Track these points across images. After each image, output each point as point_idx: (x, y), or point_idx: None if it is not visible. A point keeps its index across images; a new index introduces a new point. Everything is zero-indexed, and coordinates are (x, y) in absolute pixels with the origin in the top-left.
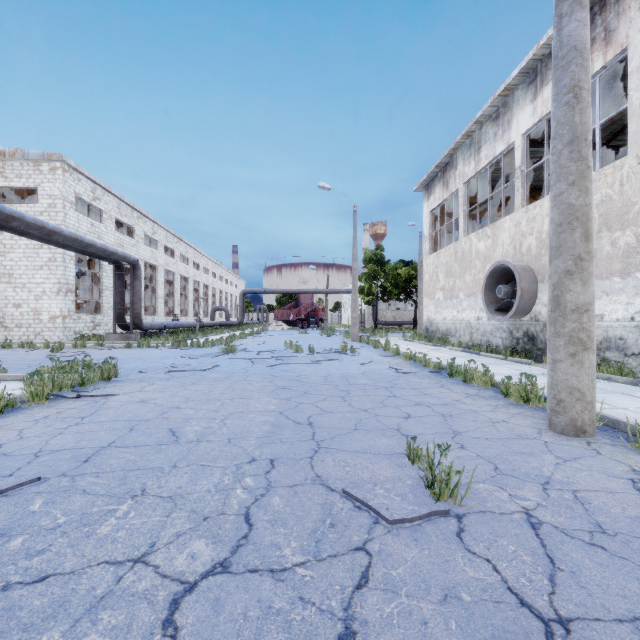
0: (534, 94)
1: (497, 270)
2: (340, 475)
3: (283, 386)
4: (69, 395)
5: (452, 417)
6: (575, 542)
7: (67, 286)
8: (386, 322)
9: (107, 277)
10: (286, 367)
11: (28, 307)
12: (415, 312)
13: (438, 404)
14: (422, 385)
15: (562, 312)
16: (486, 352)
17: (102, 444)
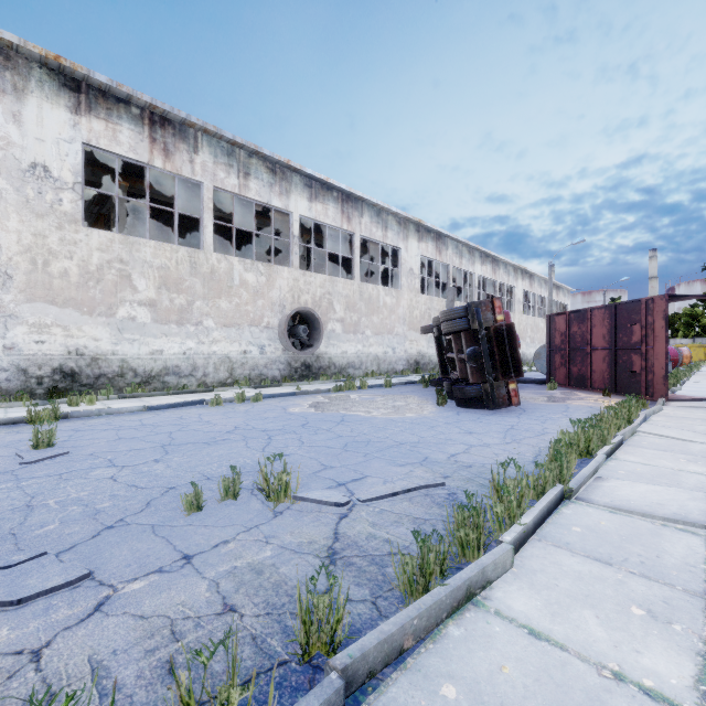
0: None
1: None
2: None
3: None
4: None
5: None
6: (80, 437)
7: None
8: None
9: None
10: None
11: None
12: None
13: None
14: None
15: None
16: None
17: None
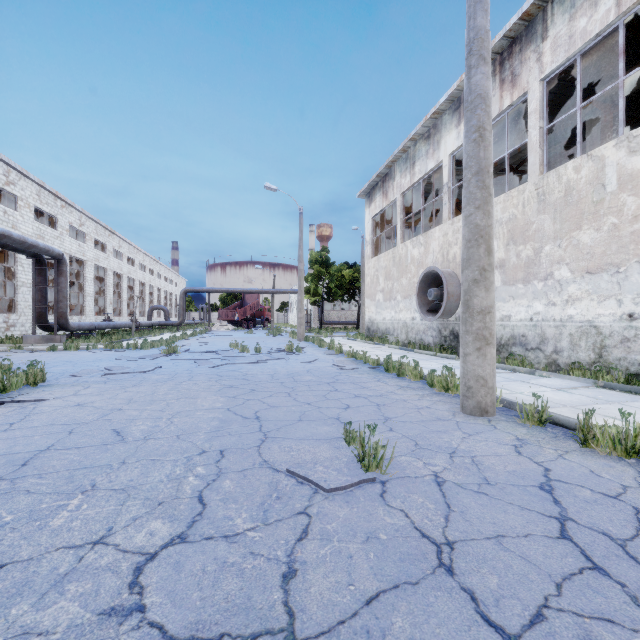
0: (458, 120)
1: (428, 275)
2: (285, 459)
3: (230, 385)
4: None
5: (385, 406)
6: (467, 492)
7: None
8: (331, 322)
9: (24, 272)
10: (232, 367)
11: None
12: (358, 312)
13: (374, 396)
14: (361, 380)
15: (471, 314)
16: (419, 349)
17: (40, 448)
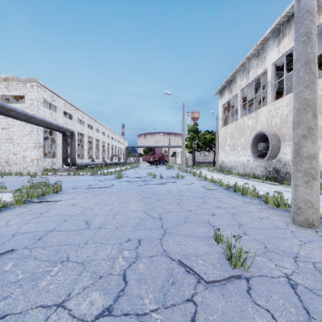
0: (278, 42)
1: (258, 135)
2: (177, 250)
3: (146, 196)
4: (35, 201)
5: (237, 215)
6: (320, 298)
7: (39, 144)
8: (199, 162)
9: (59, 140)
10: (148, 186)
11: (20, 155)
12: (214, 157)
13: (229, 207)
14: (220, 196)
15: (300, 158)
16: (252, 178)
17: (49, 229)
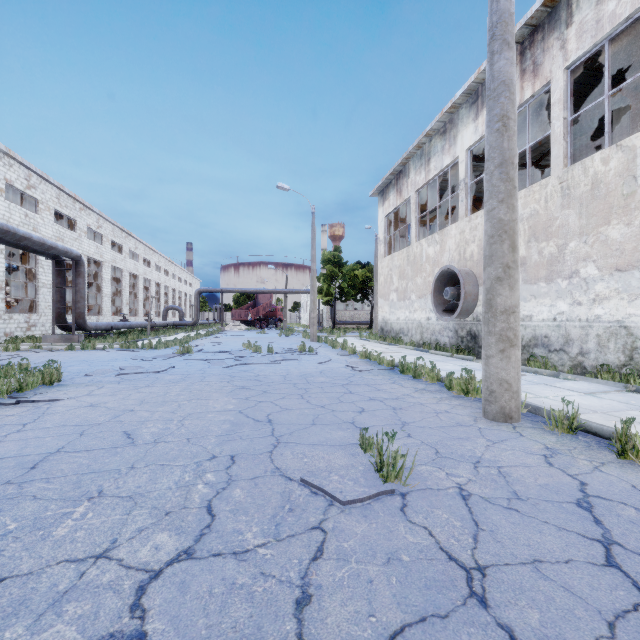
0: (476, 114)
1: (444, 274)
2: (298, 466)
3: (242, 386)
4: (6, 401)
5: (402, 410)
6: (496, 507)
7: None
8: (344, 322)
9: (44, 273)
10: (245, 367)
11: None
12: (371, 312)
13: (390, 398)
14: (376, 382)
15: (494, 313)
16: (435, 350)
17: (50, 450)
